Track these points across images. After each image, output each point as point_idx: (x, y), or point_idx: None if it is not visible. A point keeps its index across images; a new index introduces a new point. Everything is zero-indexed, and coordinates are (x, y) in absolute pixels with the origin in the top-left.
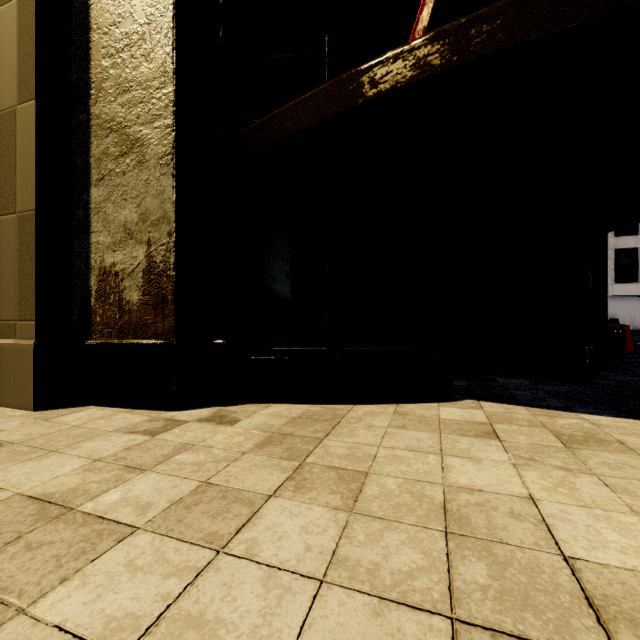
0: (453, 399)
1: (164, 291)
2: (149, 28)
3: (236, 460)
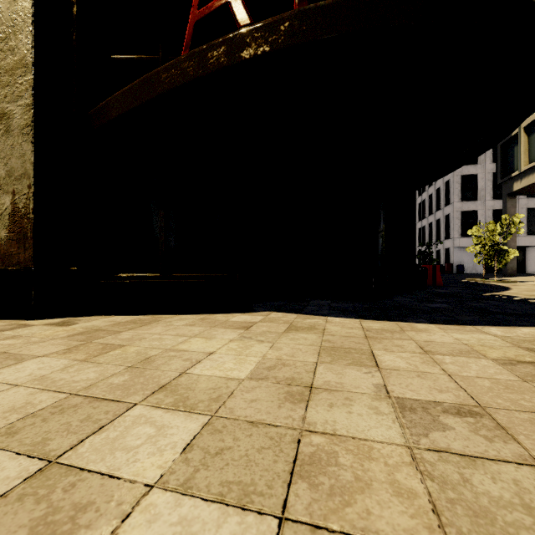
0: (257, 311)
1: (25, 230)
2: (14, 30)
3: (42, 342)
